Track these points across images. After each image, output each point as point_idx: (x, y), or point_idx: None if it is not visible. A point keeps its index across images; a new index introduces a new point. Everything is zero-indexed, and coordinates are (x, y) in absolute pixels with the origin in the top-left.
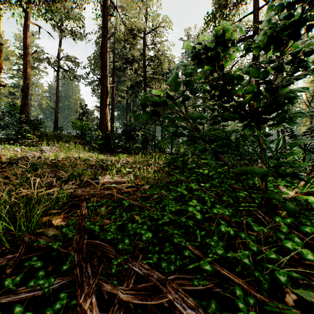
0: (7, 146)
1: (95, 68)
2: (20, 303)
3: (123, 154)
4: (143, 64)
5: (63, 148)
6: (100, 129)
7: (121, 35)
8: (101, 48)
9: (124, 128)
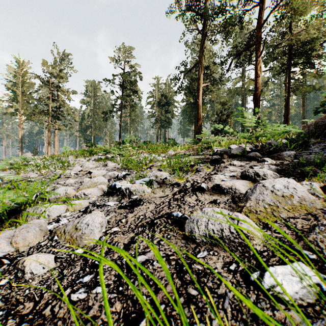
0: None
1: None
2: None
3: None
4: None
5: None
6: None
7: None
8: None
9: None
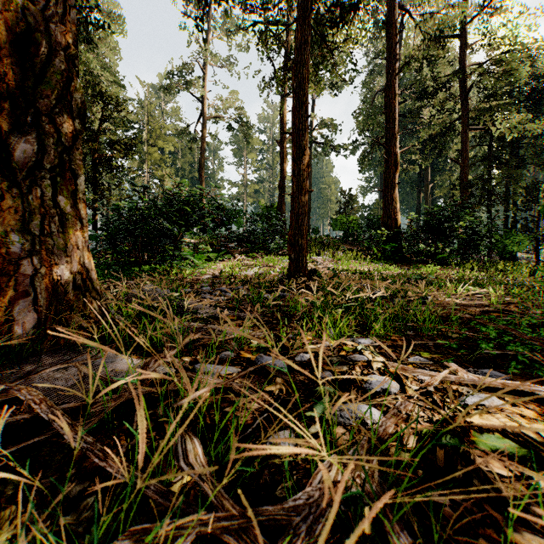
0: (281, 258)
1: (364, 126)
2: (488, 365)
3: (428, 266)
4: (461, 87)
5: (337, 258)
6: (385, 226)
7: (417, 54)
8: (385, 95)
9: (427, 220)
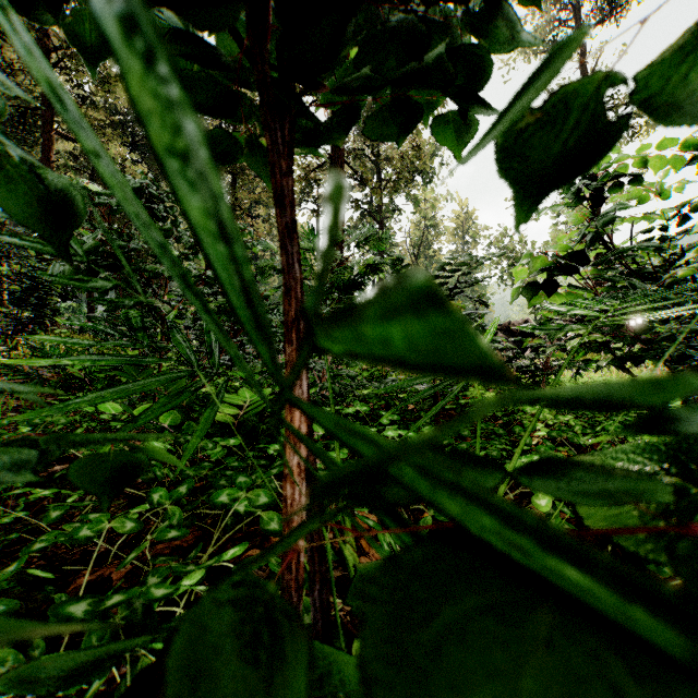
0: None
1: None
2: None
3: None
4: None
5: None
6: None
7: None
8: None
9: None
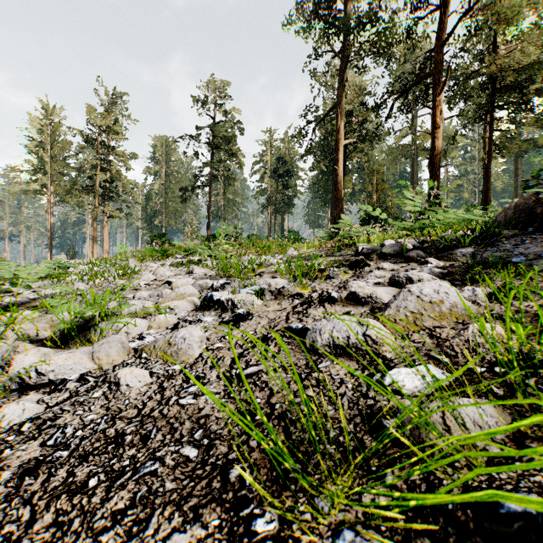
0: None
1: None
2: None
3: None
4: None
5: None
6: None
7: None
8: None
9: None
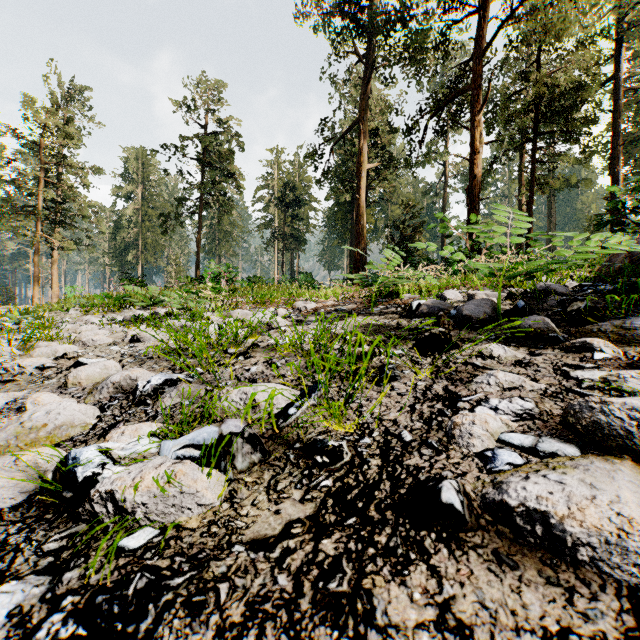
0: None
1: None
2: None
3: None
4: None
5: None
6: None
7: None
8: (609, 163)
9: None
